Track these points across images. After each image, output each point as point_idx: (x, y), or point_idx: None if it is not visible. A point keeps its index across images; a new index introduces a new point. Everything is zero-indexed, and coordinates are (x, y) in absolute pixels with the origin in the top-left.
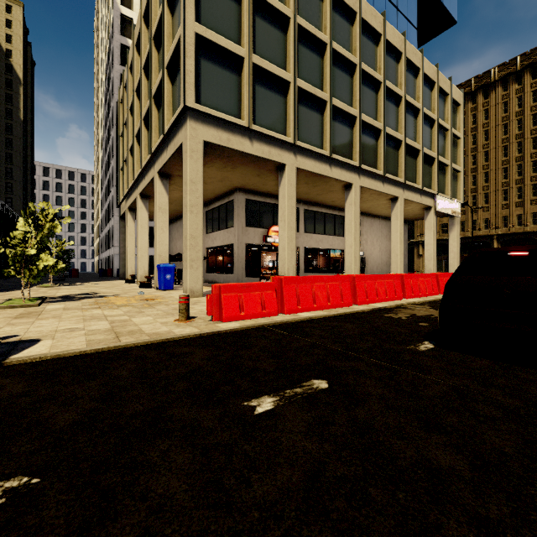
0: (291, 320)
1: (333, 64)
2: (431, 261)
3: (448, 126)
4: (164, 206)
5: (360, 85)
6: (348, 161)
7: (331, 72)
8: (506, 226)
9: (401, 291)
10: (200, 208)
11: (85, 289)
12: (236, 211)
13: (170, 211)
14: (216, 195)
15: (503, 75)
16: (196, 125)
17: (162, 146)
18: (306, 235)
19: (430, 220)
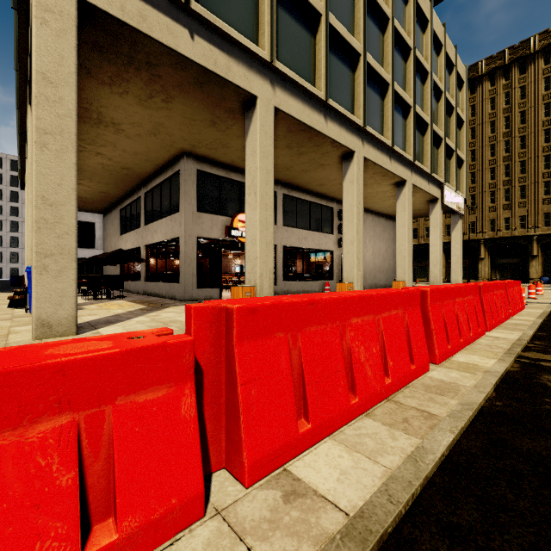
0: None
1: None
2: (438, 265)
3: (454, 103)
4: None
5: (365, 9)
6: (350, 116)
7: None
8: (493, 230)
9: (483, 318)
10: (70, 141)
11: None
12: (182, 186)
13: (96, 193)
14: (155, 164)
15: (490, 69)
16: None
17: (28, 47)
18: (286, 229)
19: (437, 215)
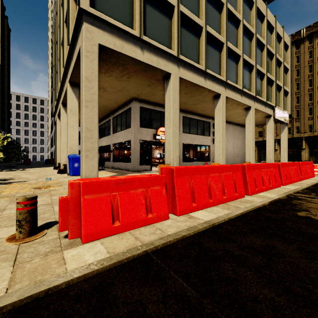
0: (189, 233)
1: (207, 0)
2: (271, 153)
3: (281, 60)
4: (74, 109)
5: (226, 19)
6: (218, 76)
7: (205, 5)
8: (311, 131)
9: (279, 179)
10: (96, 104)
11: (12, 174)
12: (132, 115)
13: None
14: (119, 104)
15: (309, 34)
16: (92, 28)
17: (70, 59)
18: (184, 134)
19: (270, 124)
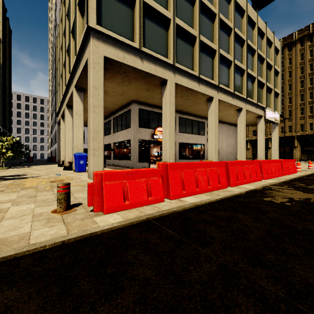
0: (178, 209)
1: (200, 12)
2: (262, 151)
3: (272, 63)
4: (79, 111)
5: (218, 28)
6: (211, 81)
7: (199, 16)
8: (302, 130)
9: (260, 174)
10: (101, 108)
11: (23, 171)
12: (132, 116)
13: None
14: (119, 106)
15: (300, 37)
16: (98, 43)
17: (76, 66)
18: (180, 134)
19: (261, 124)
